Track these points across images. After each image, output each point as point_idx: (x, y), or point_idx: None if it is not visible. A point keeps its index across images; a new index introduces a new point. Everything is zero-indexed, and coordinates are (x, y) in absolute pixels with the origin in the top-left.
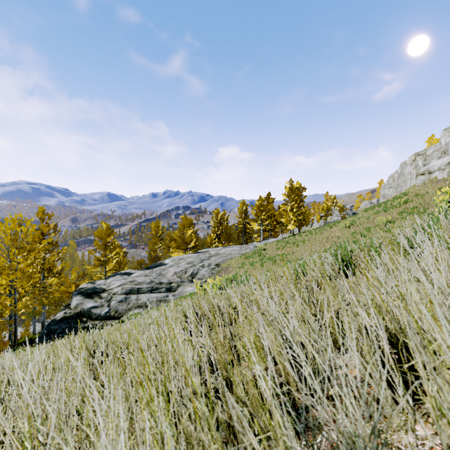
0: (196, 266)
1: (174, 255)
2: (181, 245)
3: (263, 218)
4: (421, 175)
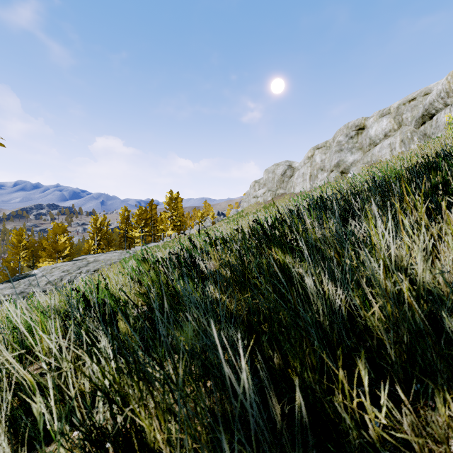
0: (73, 273)
1: (43, 265)
2: (52, 253)
3: (145, 224)
4: (254, 198)
